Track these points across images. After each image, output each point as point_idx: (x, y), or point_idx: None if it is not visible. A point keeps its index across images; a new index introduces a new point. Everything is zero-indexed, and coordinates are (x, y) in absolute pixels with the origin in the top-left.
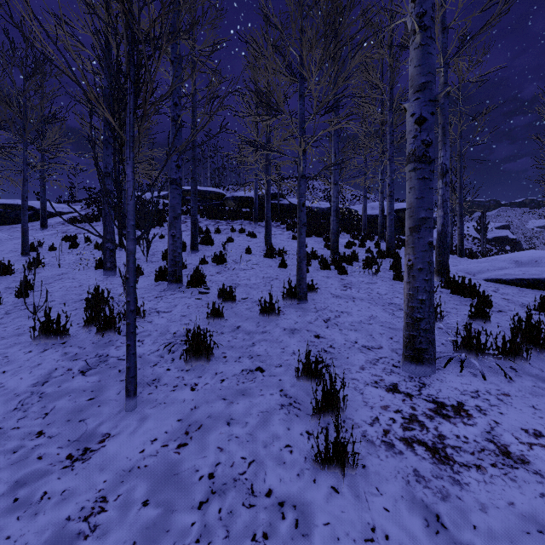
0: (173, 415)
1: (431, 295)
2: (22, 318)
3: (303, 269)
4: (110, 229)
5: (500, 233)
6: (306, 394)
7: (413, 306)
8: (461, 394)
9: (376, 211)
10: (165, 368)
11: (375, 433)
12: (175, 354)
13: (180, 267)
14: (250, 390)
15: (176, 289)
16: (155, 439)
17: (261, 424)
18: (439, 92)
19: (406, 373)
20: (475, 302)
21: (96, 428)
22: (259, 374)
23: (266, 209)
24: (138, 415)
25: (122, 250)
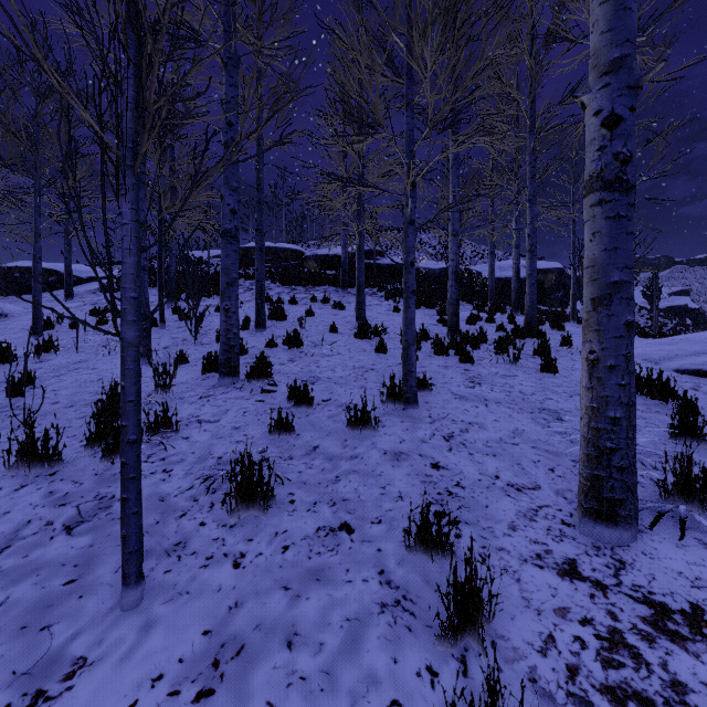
0: (197, 621)
1: (630, 411)
2: (7, 429)
3: (412, 358)
4: (143, 300)
5: (676, 301)
6: (424, 581)
7: (599, 429)
8: (692, 587)
9: (506, 273)
10: (198, 521)
11: (552, 674)
12: (217, 495)
13: (236, 354)
14: (330, 570)
15: (231, 384)
16: (159, 677)
17: (345, 648)
18: (645, 72)
19: (587, 538)
20: (670, 408)
21: (66, 645)
22: (345, 537)
23: (359, 270)
24: (140, 619)
25: (164, 328)
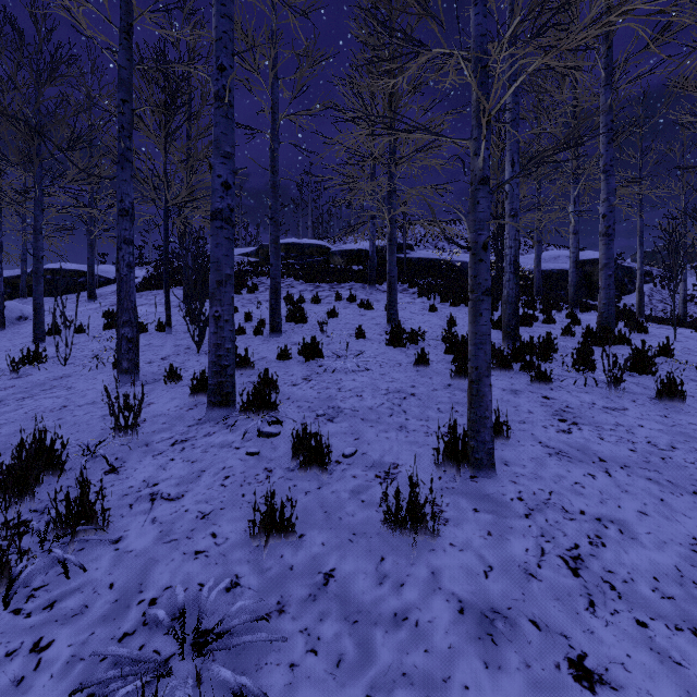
0: None
1: None
2: None
3: (485, 397)
4: (128, 304)
5: None
6: None
7: None
8: None
9: (549, 264)
10: None
11: None
12: None
13: (229, 377)
14: None
15: (221, 418)
16: None
17: None
18: None
19: None
20: None
21: None
22: None
23: (390, 264)
24: None
25: (170, 333)
